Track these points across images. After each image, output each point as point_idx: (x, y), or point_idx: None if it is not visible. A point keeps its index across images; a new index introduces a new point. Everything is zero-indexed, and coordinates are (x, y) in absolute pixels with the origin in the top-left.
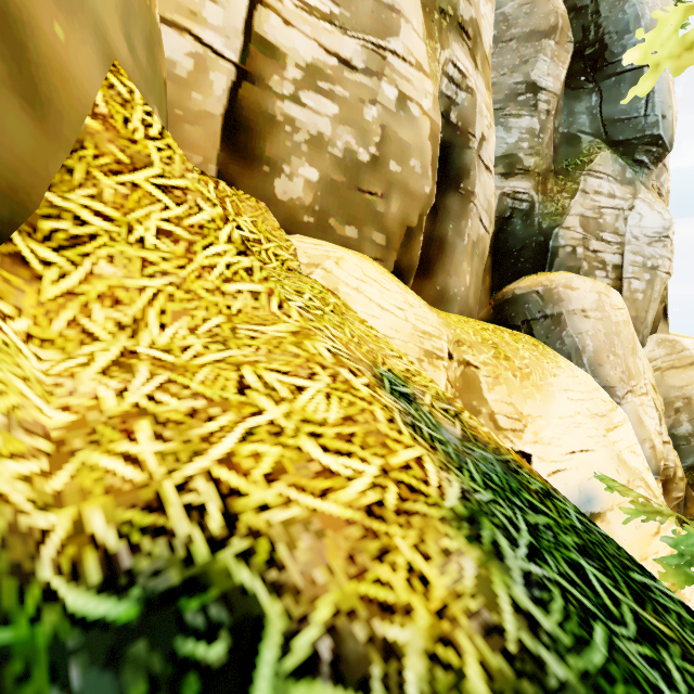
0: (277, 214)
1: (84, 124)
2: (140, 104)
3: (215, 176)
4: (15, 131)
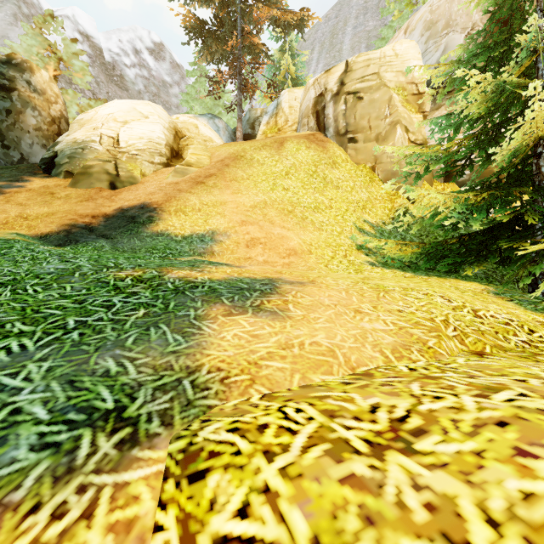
0: (458, 184)
1: None
2: (426, 184)
3: (444, 183)
4: None
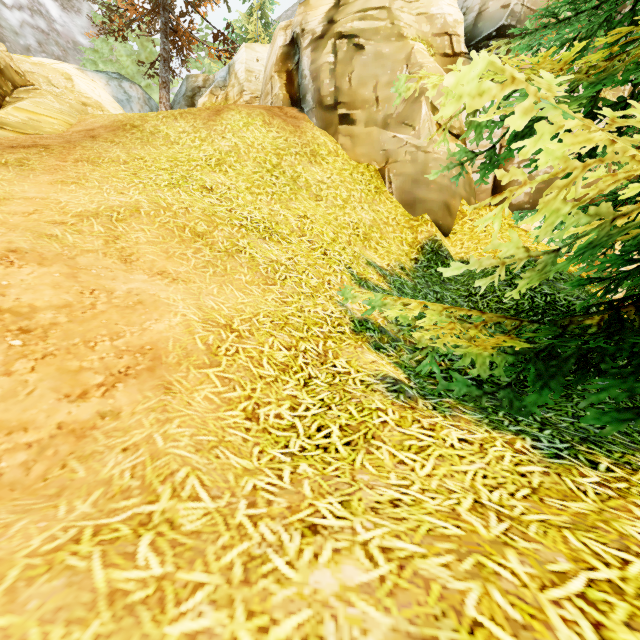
0: (512, 209)
1: (456, 213)
2: (465, 204)
3: (489, 205)
4: (449, 220)
